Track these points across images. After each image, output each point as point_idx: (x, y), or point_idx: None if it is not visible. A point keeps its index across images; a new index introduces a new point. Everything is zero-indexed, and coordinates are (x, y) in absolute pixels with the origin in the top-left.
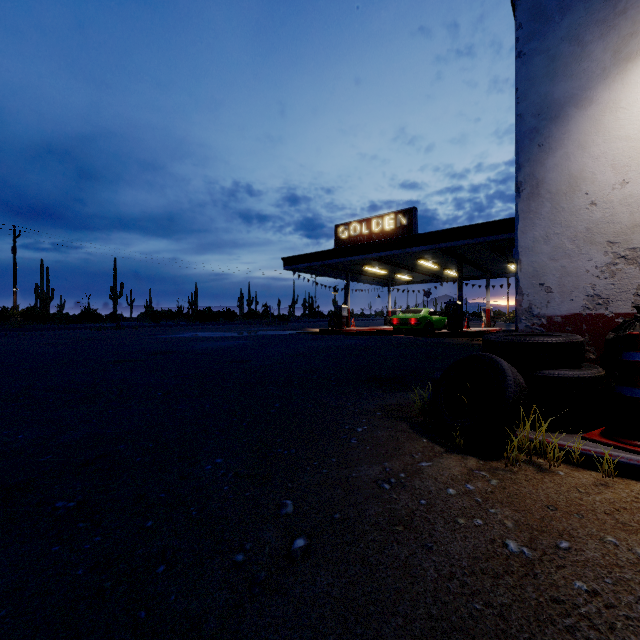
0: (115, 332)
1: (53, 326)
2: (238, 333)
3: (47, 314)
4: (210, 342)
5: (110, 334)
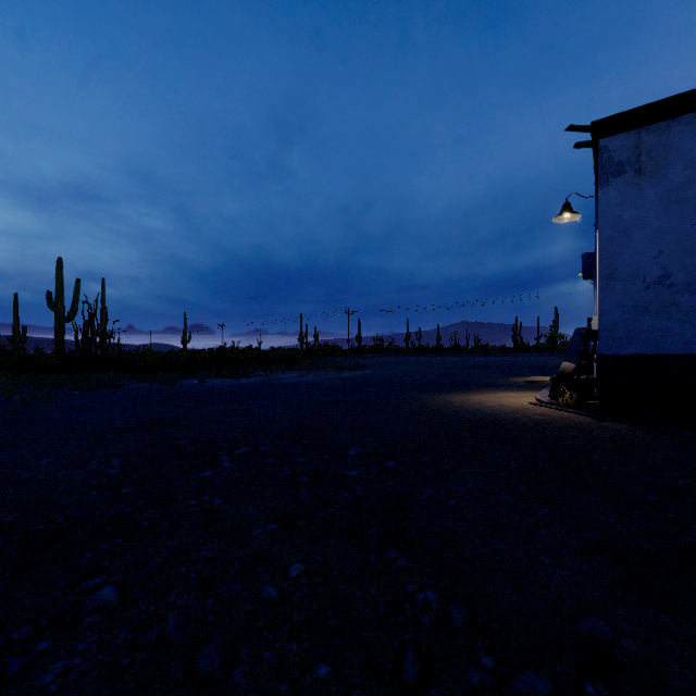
0: None
1: None
2: None
3: None
4: None
5: None
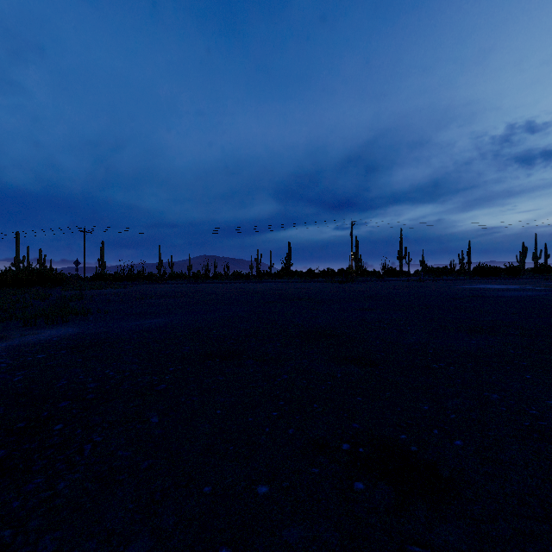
0: (419, 283)
1: (371, 279)
2: (534, 286)
3: (367, 271)
4: (511, 292)
5: (418, 284)
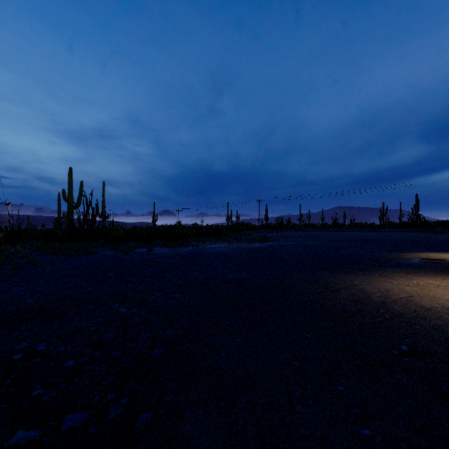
0: None
1: None
2: None
3: None
4: None
5: None
